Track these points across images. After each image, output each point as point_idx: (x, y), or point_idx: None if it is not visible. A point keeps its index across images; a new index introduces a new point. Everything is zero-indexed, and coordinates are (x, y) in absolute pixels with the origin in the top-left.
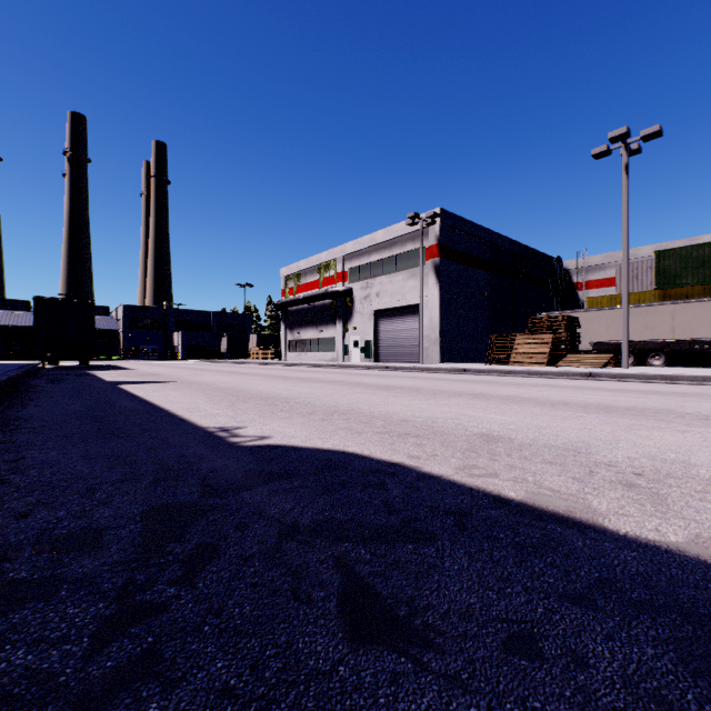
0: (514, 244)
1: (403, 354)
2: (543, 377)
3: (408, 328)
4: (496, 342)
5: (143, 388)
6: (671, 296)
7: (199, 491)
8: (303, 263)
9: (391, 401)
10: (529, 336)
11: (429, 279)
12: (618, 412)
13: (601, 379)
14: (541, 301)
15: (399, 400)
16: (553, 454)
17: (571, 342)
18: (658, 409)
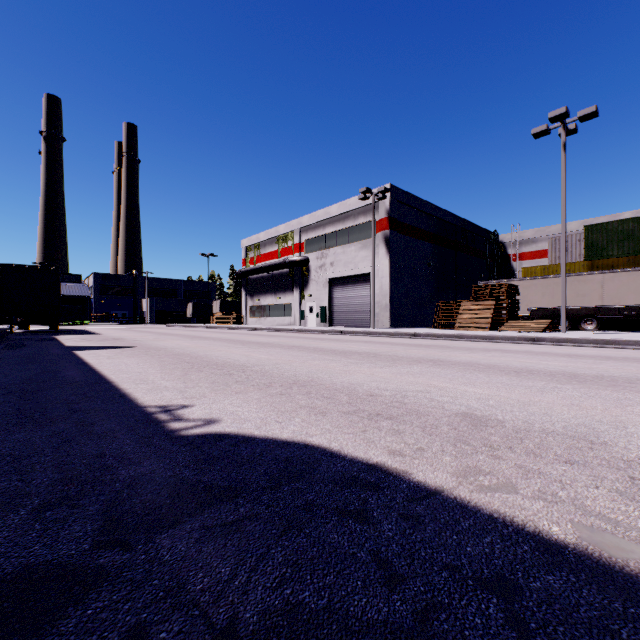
0: (456, 219)
1: (356, 319)
2: (490, 341)
3: (360, 295)
4: (442, 308)
5: (99, 354)
6: (598, 266)
7: (95, 532)
8: (263, 235)
9: (352, 369)
10: (473, 302)
11: (379, 250)
12: (591, 382)
13: (546, 343)
14: (480, 271)
15: (359, 368)
16: (564, 447)
17: (512, 308)
18: (628, 378)
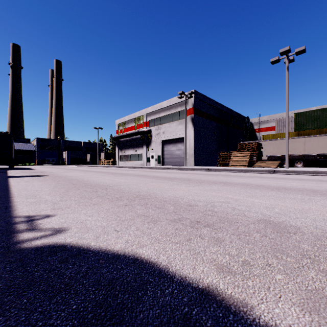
0: (228, 110)
1: (176, 162)
2: (250, 172)
3: (178, 149)
4: (222, 155)
5: (22, 179)
6: (301, 134)
7: None
8: (127, 117)
9: (175, 187)
10: (238, 152)
11: (189, 125)
12: None
13: (281, 173)
14: (240, 137)
15: (180, 187)
16: None
17: (259, 155)
18: None
